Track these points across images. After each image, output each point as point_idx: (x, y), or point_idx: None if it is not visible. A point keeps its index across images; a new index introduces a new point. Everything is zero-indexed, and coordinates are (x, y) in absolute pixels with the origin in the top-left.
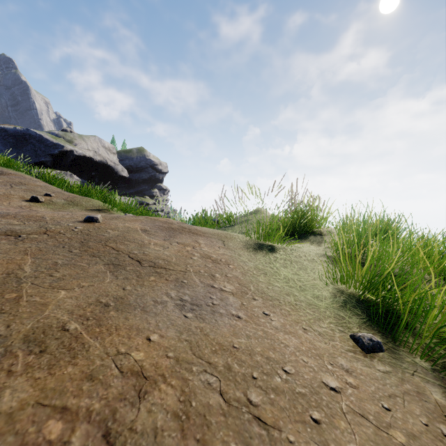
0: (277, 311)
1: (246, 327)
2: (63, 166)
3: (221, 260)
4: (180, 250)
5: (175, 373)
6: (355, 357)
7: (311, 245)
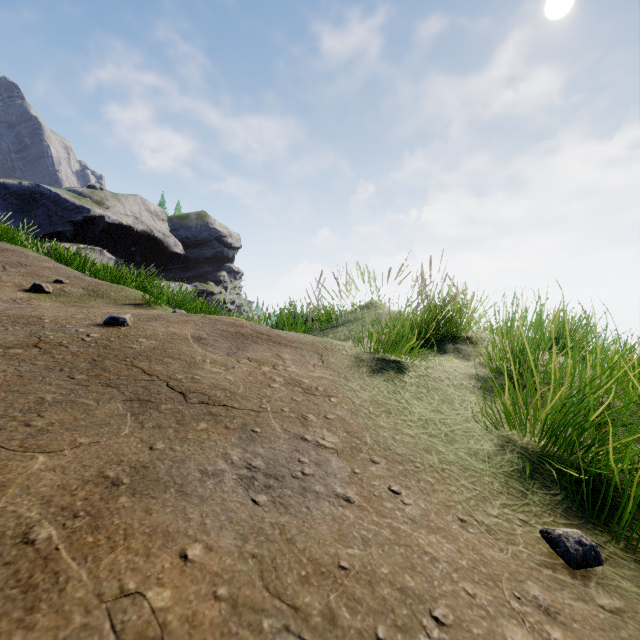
0: (411, 484)
1: (361, 520)
2: (90, 239)
3: (317, 389)
4: (253, 372)
5: (229, 639)
6: (555, 578)
7: (456, 359)
